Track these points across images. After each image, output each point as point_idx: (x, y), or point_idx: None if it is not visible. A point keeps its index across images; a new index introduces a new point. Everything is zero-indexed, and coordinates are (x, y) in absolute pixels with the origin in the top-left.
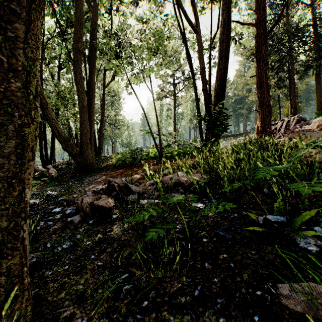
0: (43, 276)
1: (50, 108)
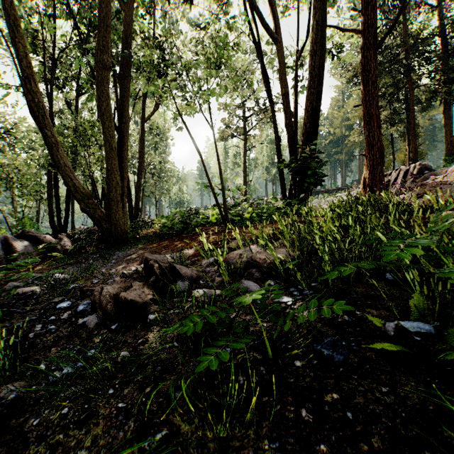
0: (23, 428)
1: (61, 151)
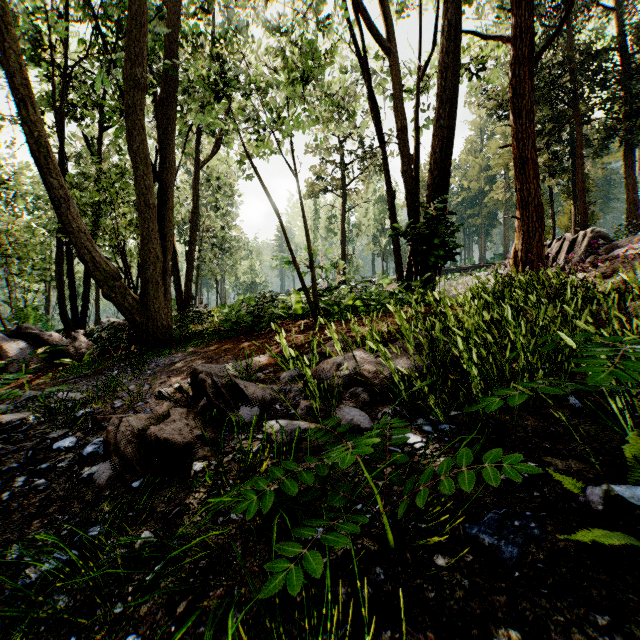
0: None
1: (74, 209)
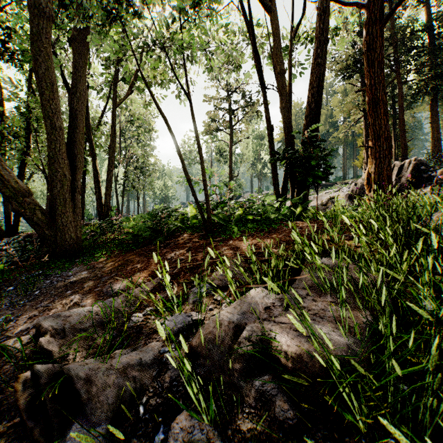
0: None
1: None
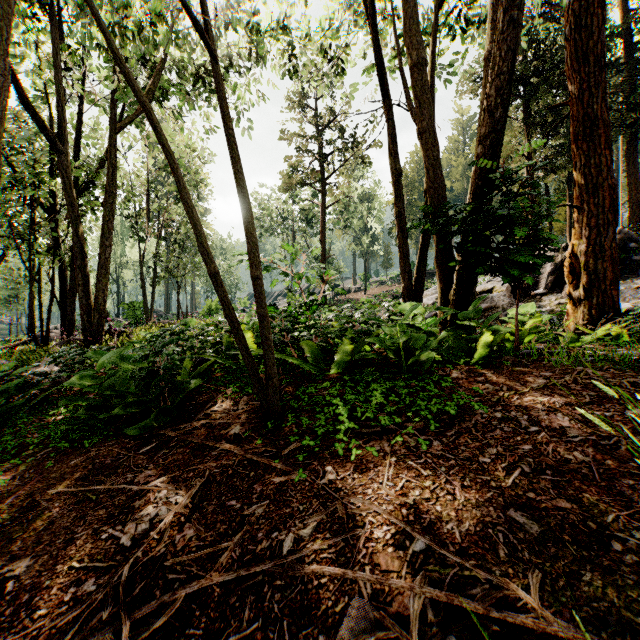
0: None
1: None
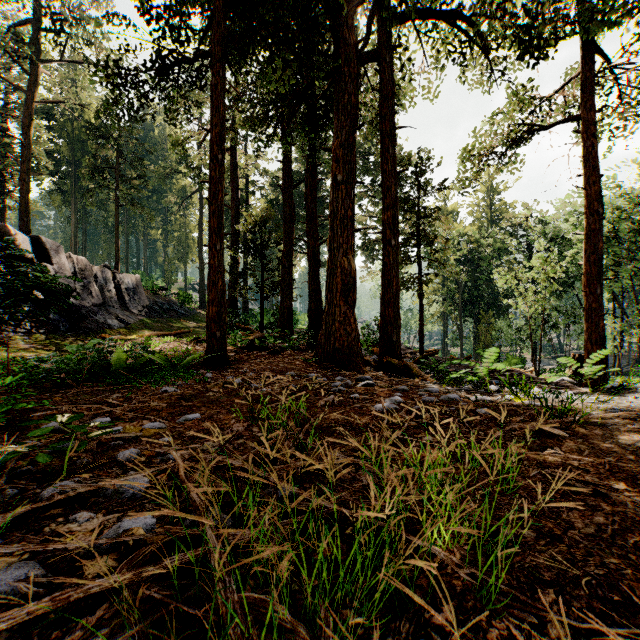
0: None
1: None
